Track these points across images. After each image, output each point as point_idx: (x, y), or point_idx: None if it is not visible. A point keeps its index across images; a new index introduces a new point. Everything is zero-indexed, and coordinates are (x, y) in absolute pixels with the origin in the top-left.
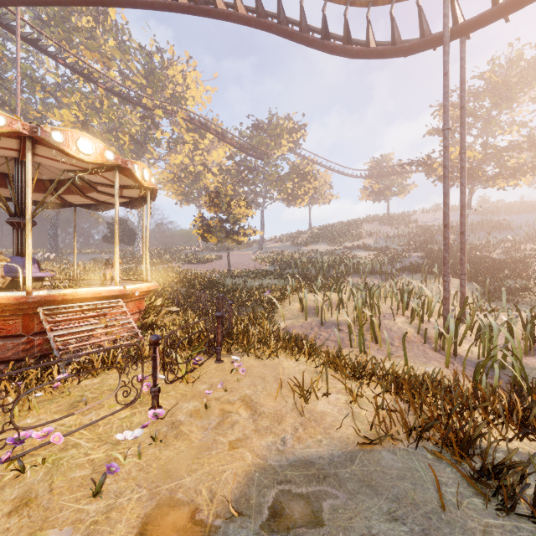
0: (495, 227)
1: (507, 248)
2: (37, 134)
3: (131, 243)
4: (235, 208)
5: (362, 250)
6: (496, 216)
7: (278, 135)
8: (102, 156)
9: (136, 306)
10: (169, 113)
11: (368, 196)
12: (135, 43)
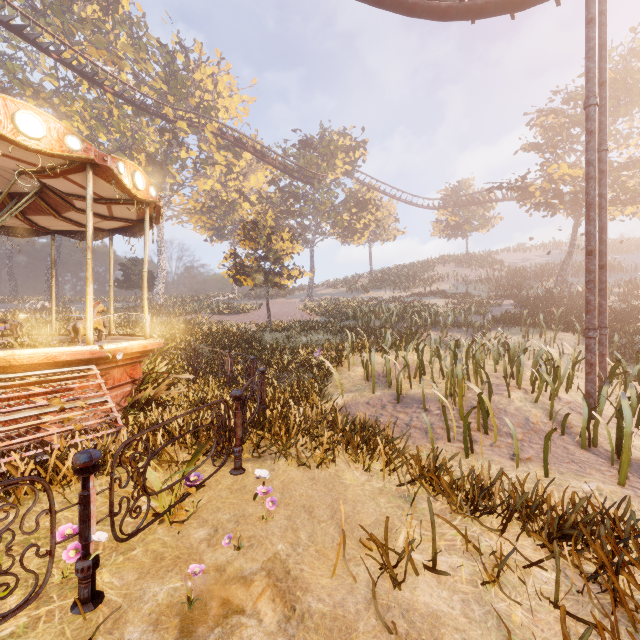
0: None
1: (623, 294)
2: None
3: (148, 288)
4: (277, 242)
5: (436, 298)
6: None
7: (331, 154)
8: (61, 143)
9: (127, 374)
10: (195, 126)
11: (443, 231)
12: (153, 39)
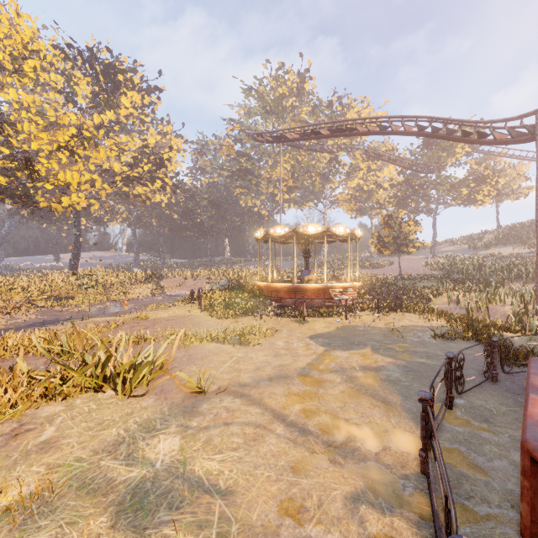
0: None
1: None
2: (328, 230)
3: (318, 252)
4: (405, 227)
5: None
6: None
7: (451, 145)
8: (345, 231)
9: (353, 293)
10: (348, 151)
11: None
12: (322, 103)
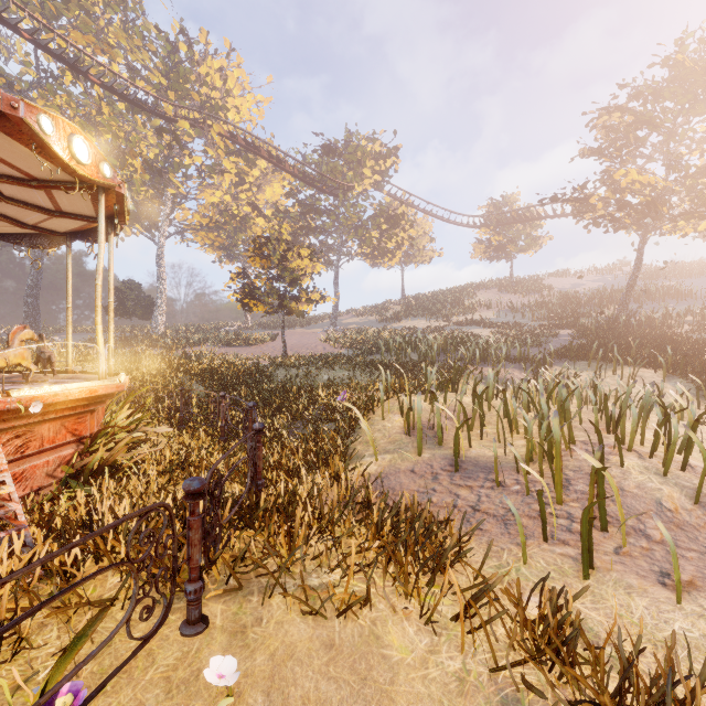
0: (669, 294)
1: (698, 322)
2: None
3: (146, 316)
4: (294, 260)
5: (480, 327)
6: (661, 280)
7: (359, 161)
8: None
9: (68, 430)
10: (200, 127)
11: (484, 252)
12: (151, 25)
